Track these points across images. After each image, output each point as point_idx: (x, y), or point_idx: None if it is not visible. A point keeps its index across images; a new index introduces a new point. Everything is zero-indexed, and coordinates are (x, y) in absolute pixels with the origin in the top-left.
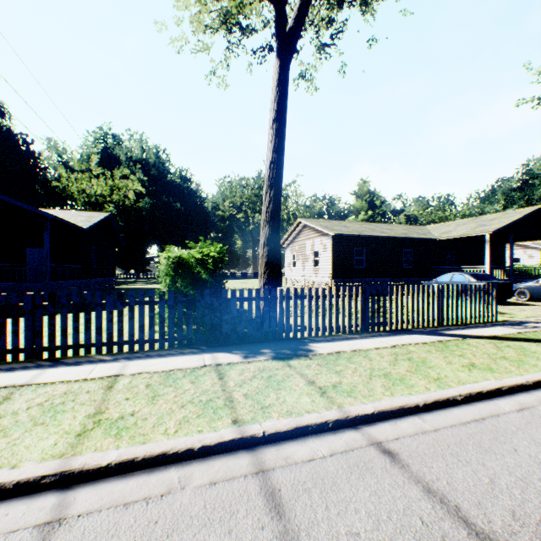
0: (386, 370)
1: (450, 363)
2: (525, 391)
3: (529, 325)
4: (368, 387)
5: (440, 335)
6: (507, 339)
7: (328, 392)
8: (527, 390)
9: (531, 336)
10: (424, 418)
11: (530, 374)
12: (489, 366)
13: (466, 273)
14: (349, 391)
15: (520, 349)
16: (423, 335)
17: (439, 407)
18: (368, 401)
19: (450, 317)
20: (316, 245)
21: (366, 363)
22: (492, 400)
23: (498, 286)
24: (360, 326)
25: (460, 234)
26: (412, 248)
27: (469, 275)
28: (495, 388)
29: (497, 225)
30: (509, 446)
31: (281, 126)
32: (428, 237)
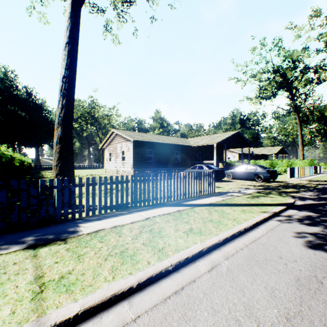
0: (126, 246)
1: (177, 231)
2: (218, 248)
3: (229, 194)
4: (96, 272)
5: (181, 205)
6: (216, 205)
7: (46, 291)
8: (219, 246)
9: (228, 201)
10: (133, 302)
11: (222, 233)
12: (200, 229)
13: (204, 165)
14: (72, 283)
15: (221, 212)
16: (171, 206)
17: (153, 281)
18: (82, 296)
19: (190, 192)
20: (123, 147)
21: (114, 241)
22: (195, 262)
23: (218, 172)
24: (131, 204)
25: (203, 143)
26: (180, 150)
27: (205, 166)
28: (199, 251)
29: (219, 139)
30: (192, 325)
31: (73, 50)
32: (188, 145)
